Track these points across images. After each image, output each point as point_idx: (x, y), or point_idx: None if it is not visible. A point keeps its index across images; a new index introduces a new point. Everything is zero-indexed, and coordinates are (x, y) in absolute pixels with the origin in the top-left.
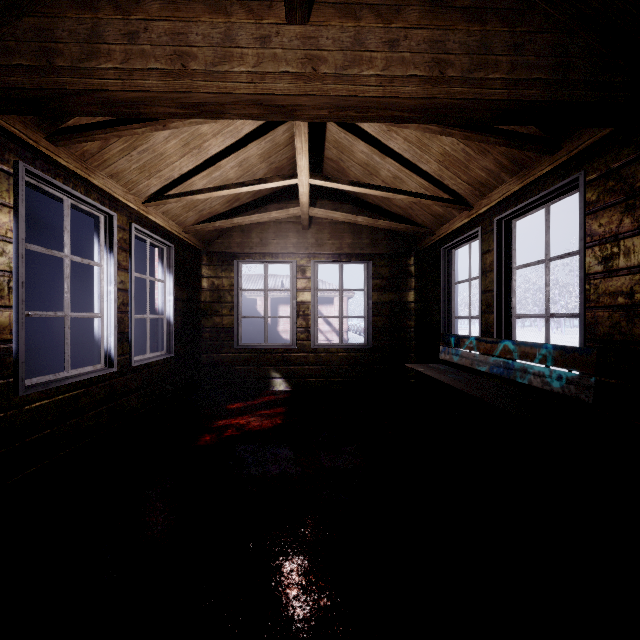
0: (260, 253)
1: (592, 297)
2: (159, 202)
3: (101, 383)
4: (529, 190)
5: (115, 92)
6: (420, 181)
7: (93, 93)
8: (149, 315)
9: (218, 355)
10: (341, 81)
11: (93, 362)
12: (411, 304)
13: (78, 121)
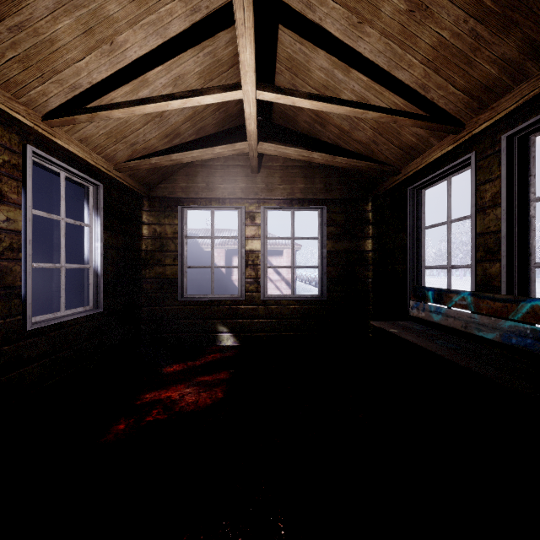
0: (206, 198)
1: None
2: (65, 120)
3: None
4: None
5: None
6: (393, 100)
7: None
8: (64, 264)
9: (160, 308)
10: None
11: (47, 311)
12: (368, 253)
13: None
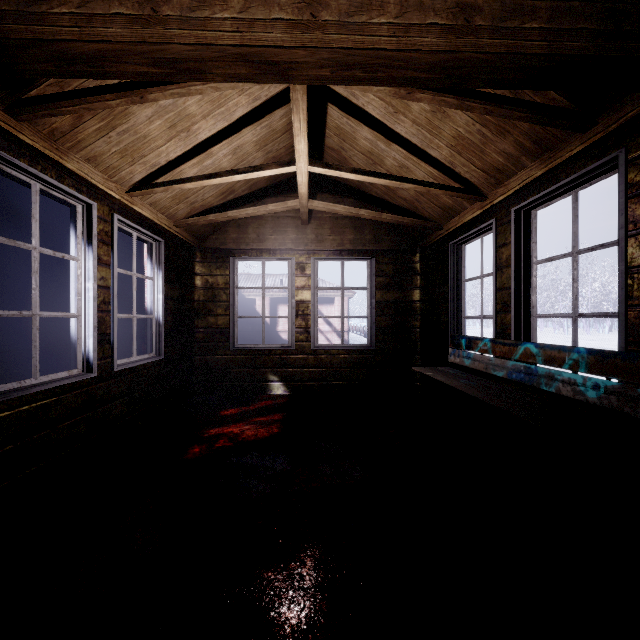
0: (257, 249)
1: (636, 293)
2: (144, 191)
3: (77, 390)
4: (554, 175)
5: (71, 43)
6: (429, 169)
7: (45, 44)
8: (135, 315)
9: (212, 357)
10: (346, 30)
11: None
12: (416, 303)
13: (43, 92)
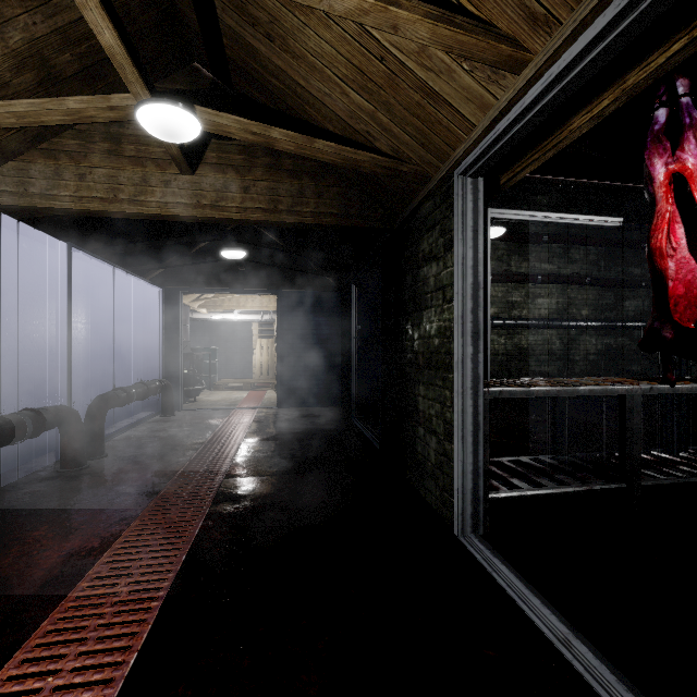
0: None
1: None
2: None
3: None
4: None
5: None
6: None
7: None
8: None
9: None
10: None
11: None
12: None
13: None
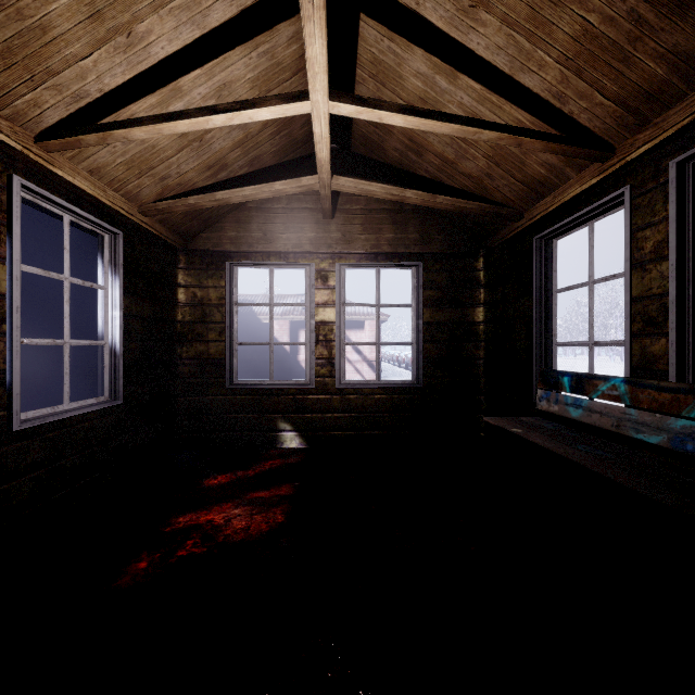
0: (263, 252)
1: None
2: (66, 141)
3: None
4: None
5: None
6: (516, 116)
7: None
8: (69, 340)
9: (202, 398)
10: None
11: (55, 402)
12: (479, 325)
13: None
